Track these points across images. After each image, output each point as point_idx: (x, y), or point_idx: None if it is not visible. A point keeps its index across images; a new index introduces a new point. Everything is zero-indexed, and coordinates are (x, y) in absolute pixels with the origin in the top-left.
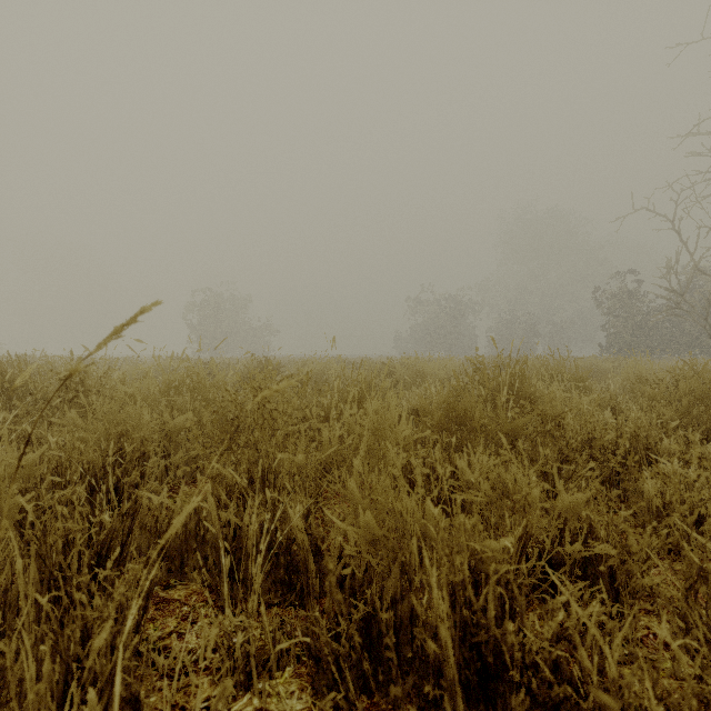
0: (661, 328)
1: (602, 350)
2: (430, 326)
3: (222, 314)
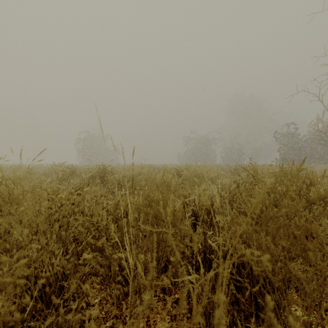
0: (305, 150)
1: (277, 161)
2: (194, 150)
3: (94, 144)
